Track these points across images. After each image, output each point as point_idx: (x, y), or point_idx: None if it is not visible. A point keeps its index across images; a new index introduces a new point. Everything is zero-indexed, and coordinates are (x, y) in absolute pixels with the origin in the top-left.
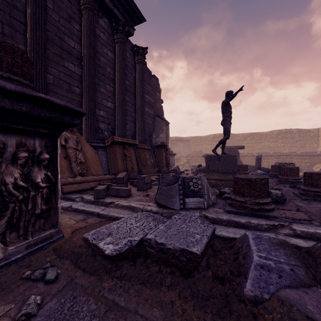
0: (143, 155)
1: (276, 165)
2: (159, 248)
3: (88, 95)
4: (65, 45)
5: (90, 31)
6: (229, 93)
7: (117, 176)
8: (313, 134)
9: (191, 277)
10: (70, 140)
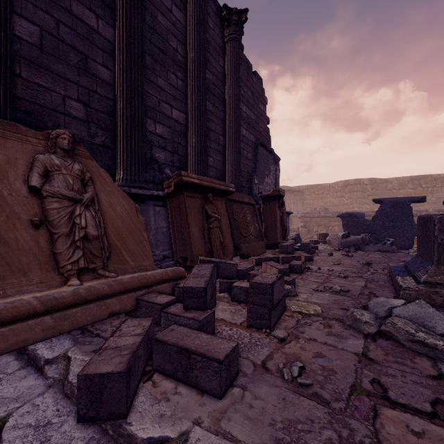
0: (241, 215)
1: None
2: None
3: (125, 82)
4: None
5: None
6: None
7: (187, 281)
8: None
9: None
10: (59, 175)
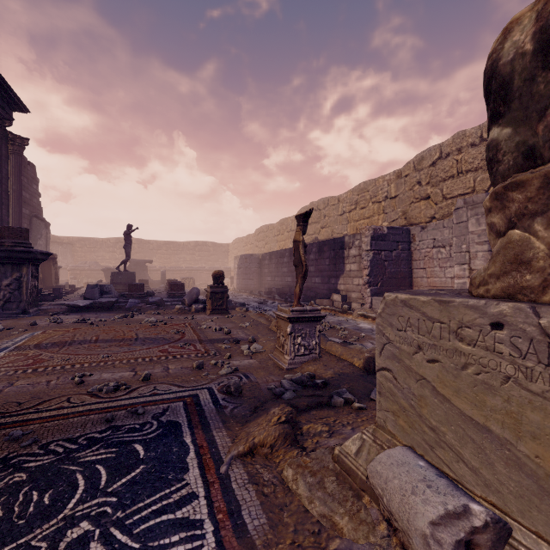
0: None
1: (169, 279)
2: (100, 303)
3: None
4: None
5: None
6: (130, 226)
7: None
8: (225, 249)
9: (111, 309)
10: None
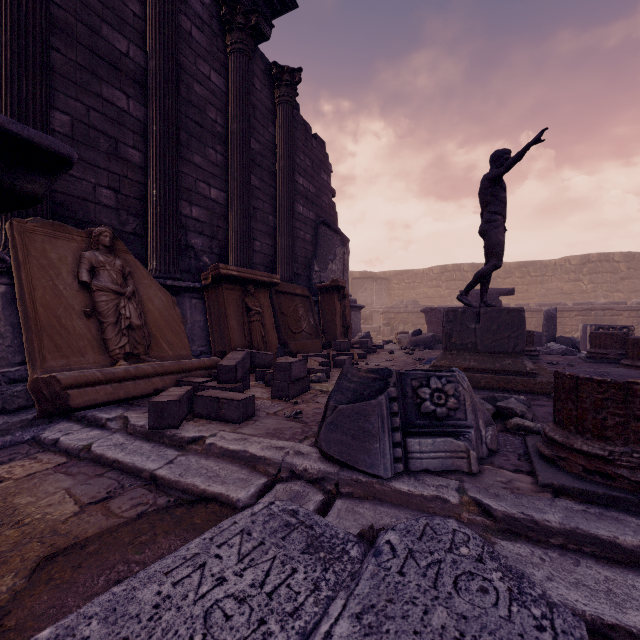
0: (292, 308)
1: (605, 333)
2: None
3: (159, 167)
4: (105, 46)
5: (165, 16)
6: (501, 155)
7: (221, 361)
8: None
9: None
10: (104, 271)
